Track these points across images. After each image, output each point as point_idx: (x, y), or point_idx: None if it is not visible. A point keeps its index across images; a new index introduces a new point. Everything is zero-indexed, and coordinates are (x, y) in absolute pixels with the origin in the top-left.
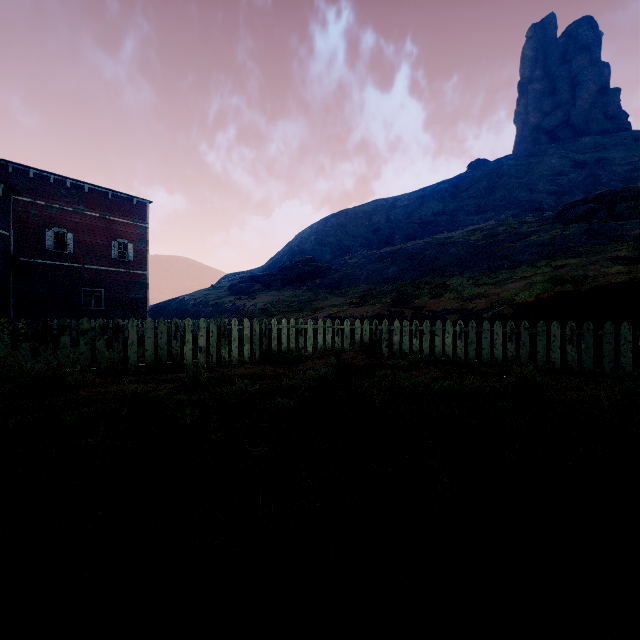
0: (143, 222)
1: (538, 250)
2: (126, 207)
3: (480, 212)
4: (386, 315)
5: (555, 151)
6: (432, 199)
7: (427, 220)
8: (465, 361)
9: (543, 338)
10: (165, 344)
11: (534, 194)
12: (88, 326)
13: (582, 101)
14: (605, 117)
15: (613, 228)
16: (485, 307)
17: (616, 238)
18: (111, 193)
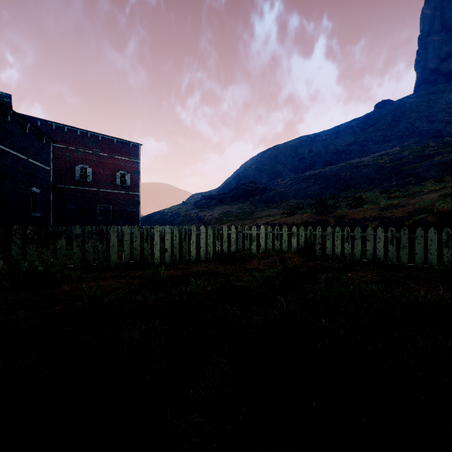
0: (136, 159)
1: (442, 168)
2: (125, 149)
3: (386, 141)
4: (313, 222)
5: None
6: (345, 133)
7: (341, 149)
8: (397, 264)
9: None
10: (138, 246)
11: (434, 124)
12: (79, 232)
13: None
14: None
15: None
16: (403, 215)
17: None
18: (116, 140)
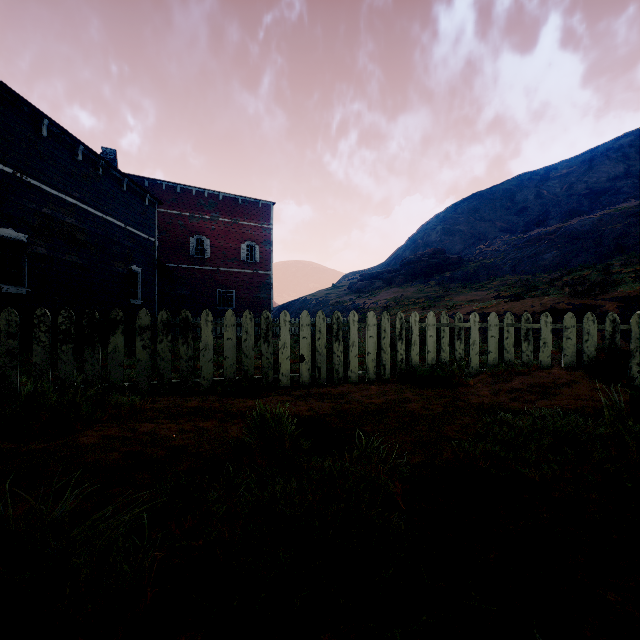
0: (267, 224)
1: None
2: (253, 211)
3: None
4: (567, 310)
5: None
6: (607, 160)
7: (599, 188)
8: None
9: None
10: (251, 349)
11: None
12: (147, 321)
13: None
14: None
15: None
16: None
17: None
18: (240, 199)
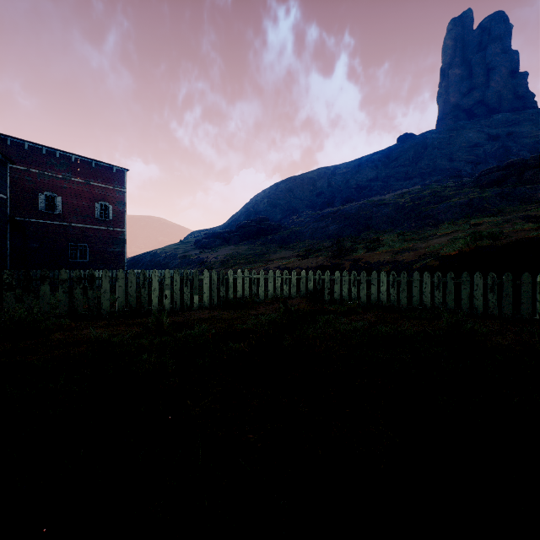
0: (121, 187)
1: (458, 210)
2: (107, 174)
3: (408, 178)
4: (328, 266)
5: (472, 126)
6: (367, 167)
7: (363, 185)
8: (397, 307)
9: (467, 287)
10: (134, 292)
11: (454, 163)
12: (66, 276)
13: (495, 83)
14: (515, 97)
15: (523, 191)
16: (414, 259)
17: (526, 200)
18: (94, 162)
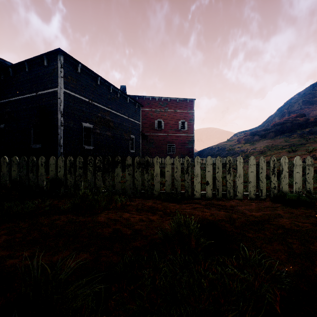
0: (191, 110)
1: None
2: (184, 104)
3: None
4: None
5: None
6: None
7: None
8: None
9: None
10: (179, 177)
11: None
12: (130, 162)
13: None
14: None
15: None
16: None
17: None
18: (178, 99)
